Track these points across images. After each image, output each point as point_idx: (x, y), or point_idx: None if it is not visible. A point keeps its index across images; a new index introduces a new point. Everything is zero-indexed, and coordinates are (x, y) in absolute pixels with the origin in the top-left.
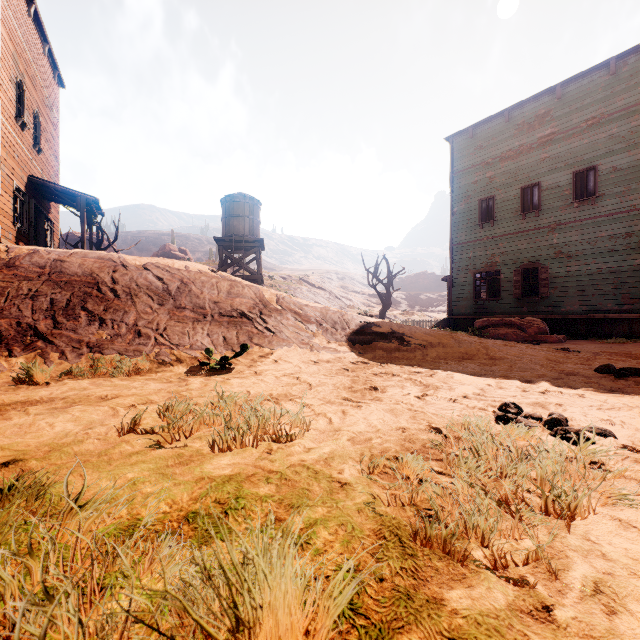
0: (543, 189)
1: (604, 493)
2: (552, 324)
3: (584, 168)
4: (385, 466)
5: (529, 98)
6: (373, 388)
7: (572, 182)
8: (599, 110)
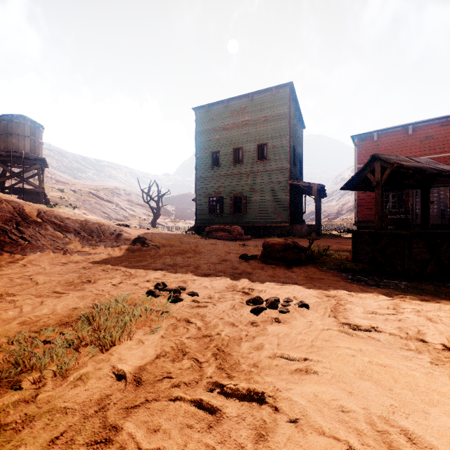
0: (244, 151)
1: (151, 327)
2: (248, 229)
3: (262, 143)
4: (29, 337)
5: (237, 96)
6: (89, 281)
7: (257, 150)
8: (268, 113)
